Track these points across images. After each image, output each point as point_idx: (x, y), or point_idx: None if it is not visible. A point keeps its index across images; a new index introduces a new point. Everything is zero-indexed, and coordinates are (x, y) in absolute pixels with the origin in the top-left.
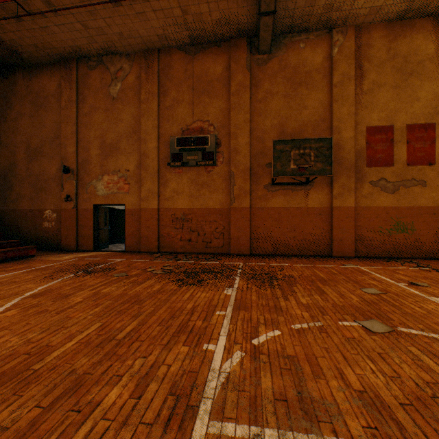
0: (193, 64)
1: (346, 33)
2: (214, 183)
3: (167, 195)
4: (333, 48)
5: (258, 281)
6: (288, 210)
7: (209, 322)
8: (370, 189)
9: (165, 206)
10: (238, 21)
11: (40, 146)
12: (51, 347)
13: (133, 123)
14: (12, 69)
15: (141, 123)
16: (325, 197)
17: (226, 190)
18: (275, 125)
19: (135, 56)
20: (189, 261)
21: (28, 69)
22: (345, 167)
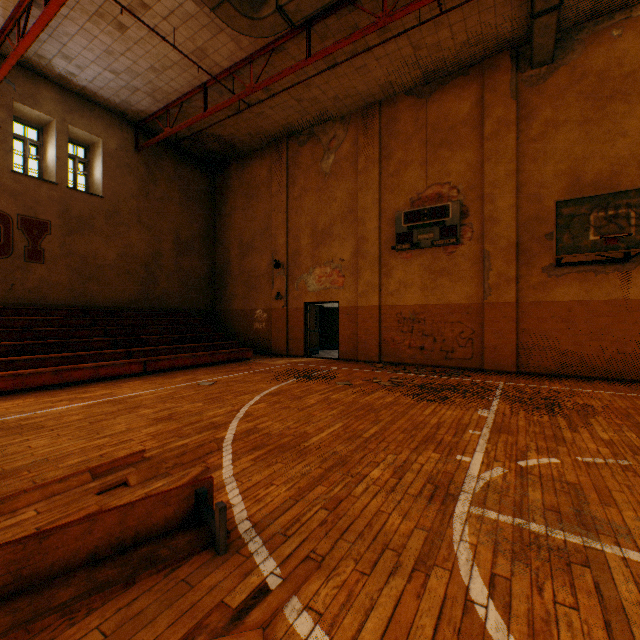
0: (427, 110)
1: None
2: (457, 269)
3: (391, 289)
4: None
5: (528, 406)
6: (587, 306)
7: (460, 438)
8: None
9: (388, 302)
10: (496, 33)
11: (252, 240)
12: (308, 434)
13: (348, 200)
14: (227, 163)
15: (358, 199)
16: None
17: (475, 278)
18: (561, 173)
19: (350, 118)
20: (423, 375)
21: (240, 159)
22: None
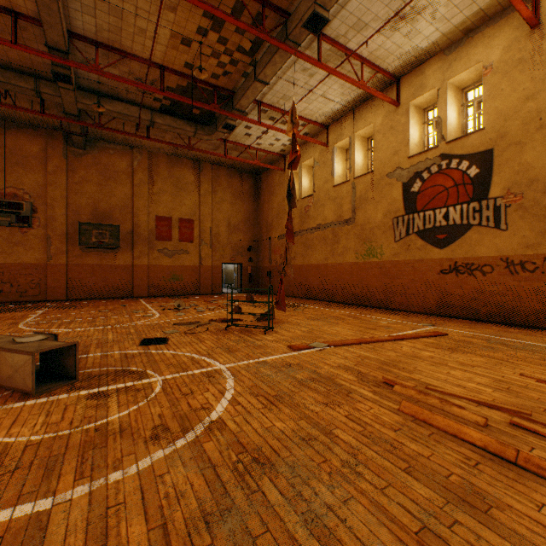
0: (6, 137)
1: (143, 154)
2: (30, 242)
3: None
4: (134, 161)
5: (63, 308)
6: (101, 266)
7: (25, 317)
8: (159, 254)
9: None
10: (54, 123)
11: None
12: None
13: None
14: None
15: None
16: (129, 258)
17: (43, 249)
18: (90, 204)
19: None
20: (4, 306)
21: None
22: (142, 239)
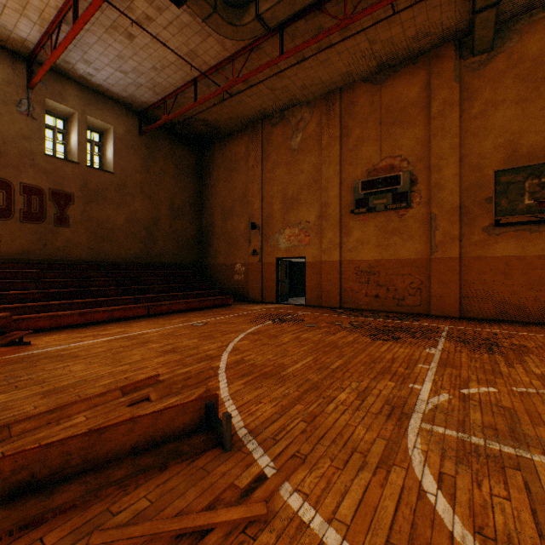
0: (381, 94)
1: None
2: (407, 229)
3: (350, 246)
4: None
5: (470, 346)
6: (523, 260)
7: (411, 370)
8: None
9: (348, 257)
10: (441, 27)
11: (232, 206)
12: (285, 365)
13: (313, 172)
14: (211, 142)
15: (322, 171)
16: None
17: (423, 236)
18: (500, 145)
19: (315, 102)
20: (378, 319)
21: (223, 139)
22: None
